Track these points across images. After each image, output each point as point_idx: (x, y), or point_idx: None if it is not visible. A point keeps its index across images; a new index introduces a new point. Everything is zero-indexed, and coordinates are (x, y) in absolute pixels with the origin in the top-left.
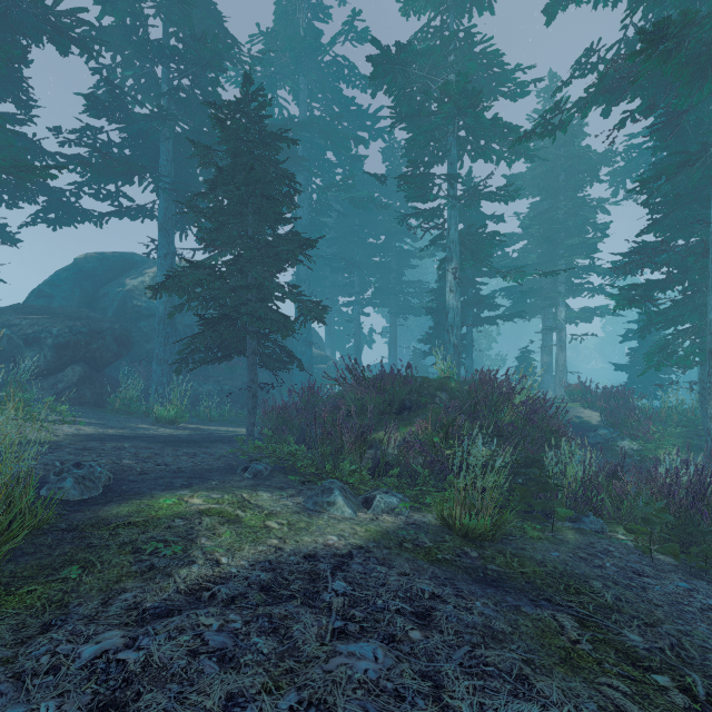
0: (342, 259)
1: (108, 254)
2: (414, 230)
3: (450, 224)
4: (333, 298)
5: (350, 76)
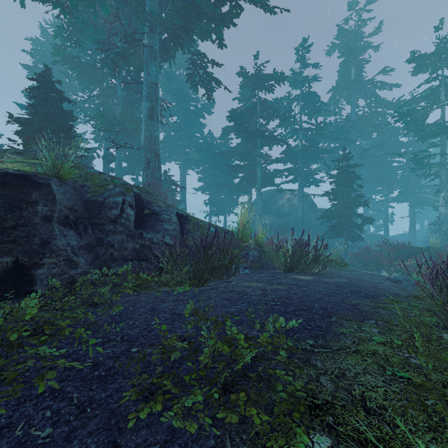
0: (375, 177)
1: (268, 191)
2: (419, 176)
3: (441, 173)
4: (368, 197)
5: (381, 85)
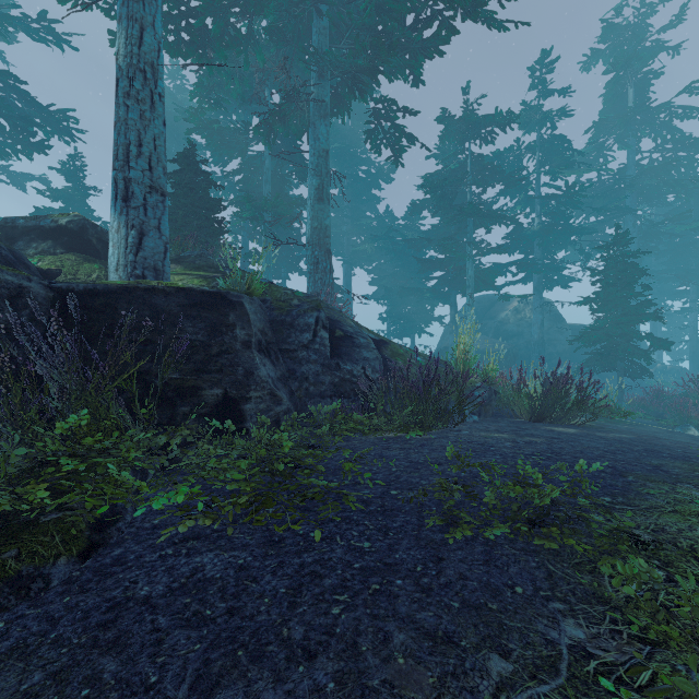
0: (672, 270)
1: (481, 298)
2: None
3: None
4: (659, 303)
5: (685, 112)
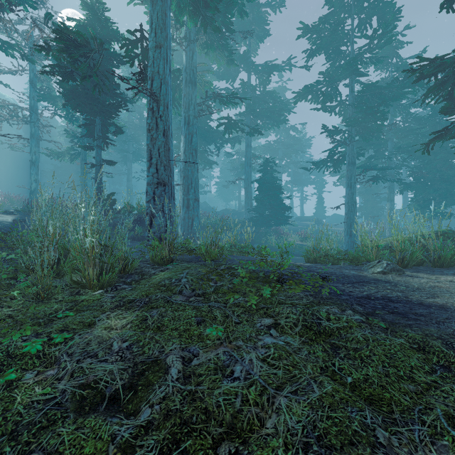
0: None
1: None
2: None
3: None
4: None
5: None
